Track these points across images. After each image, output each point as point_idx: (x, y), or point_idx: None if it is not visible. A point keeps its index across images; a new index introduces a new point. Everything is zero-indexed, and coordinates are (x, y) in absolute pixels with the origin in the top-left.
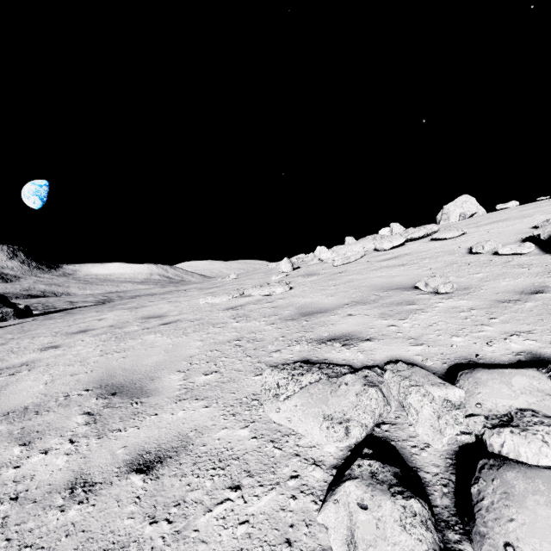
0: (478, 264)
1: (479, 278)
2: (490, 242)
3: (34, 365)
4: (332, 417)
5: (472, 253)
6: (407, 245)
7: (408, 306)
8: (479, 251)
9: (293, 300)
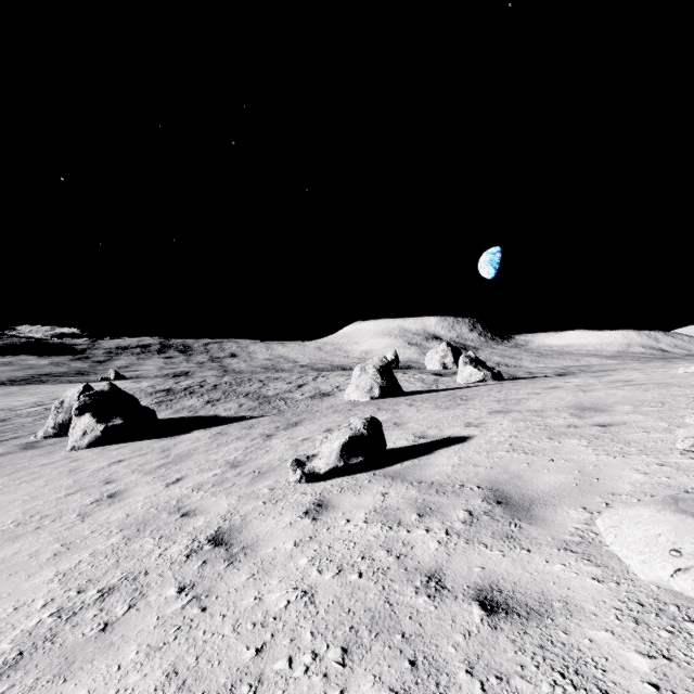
0: None
1: None
2: None
3: (528, 399)
4: None
5: None
6: None
7: None
8: None
9: None
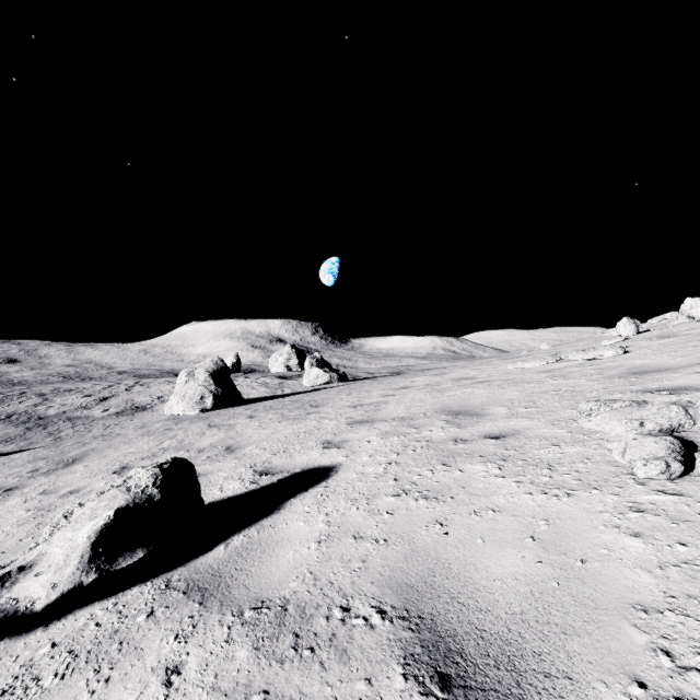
0: None
1: None
2: None
3: (386, 403)
4: (632, 418)
5: None
6: None
7: None
8: None
9: (625, 363)
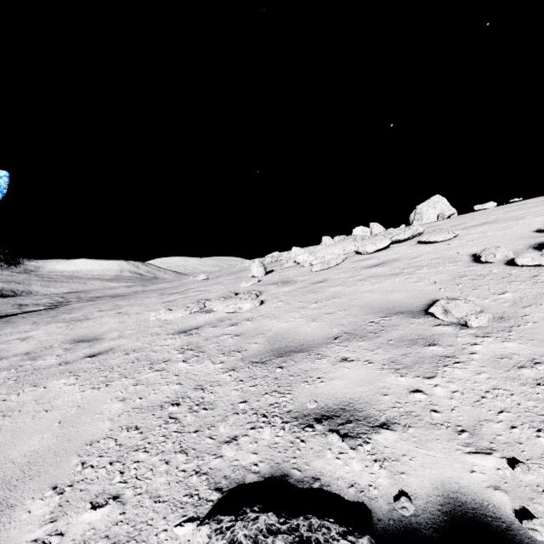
0: (495, 278)
1: (511, 301)
2: (501, 249)
3: None
4: None
5: (478, 262)
6: (392, 248)
7: (429, 349)
8: (489, 260)
9: (263, 324)
